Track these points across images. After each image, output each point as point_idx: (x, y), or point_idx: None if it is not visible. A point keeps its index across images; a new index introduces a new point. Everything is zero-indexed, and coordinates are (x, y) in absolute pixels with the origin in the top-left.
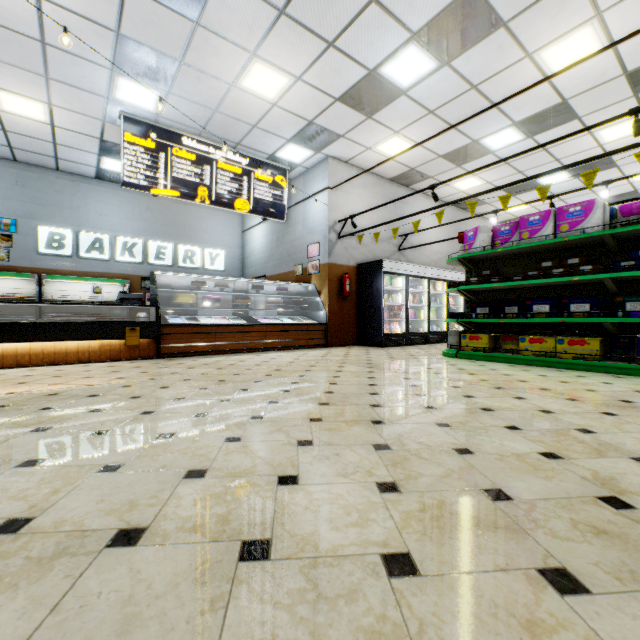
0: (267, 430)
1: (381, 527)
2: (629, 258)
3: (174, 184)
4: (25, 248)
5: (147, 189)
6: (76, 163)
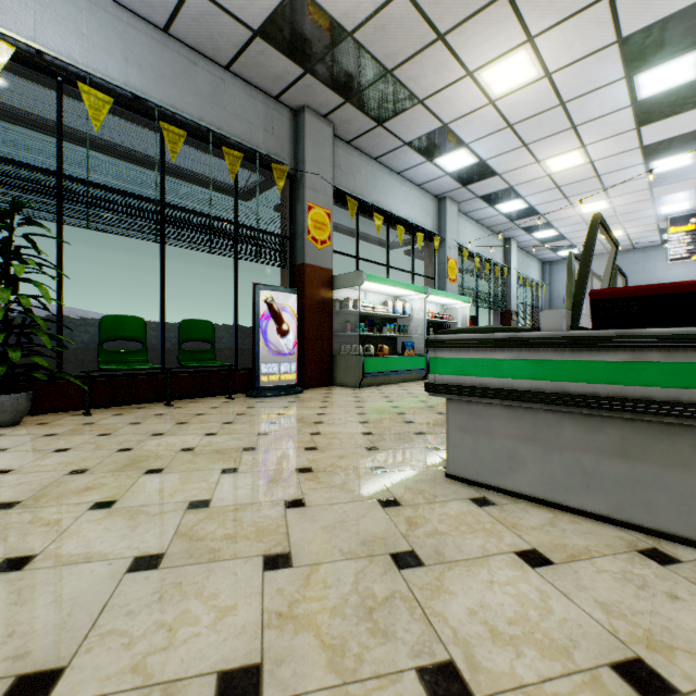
0: None
1: None
2: None
3: None
4: None
5: (687, 258)
6: (644, 243)
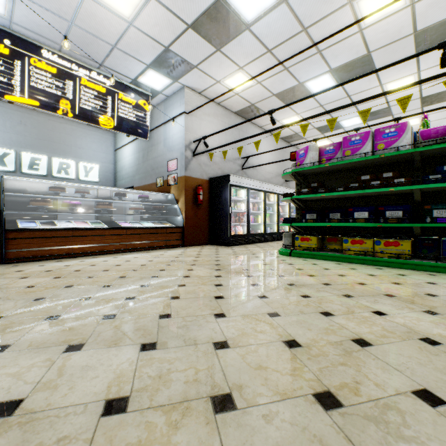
0: None
1: None
2: (429, 173)
3: (32, 93)
4: None
5: (0, 94)
6: None
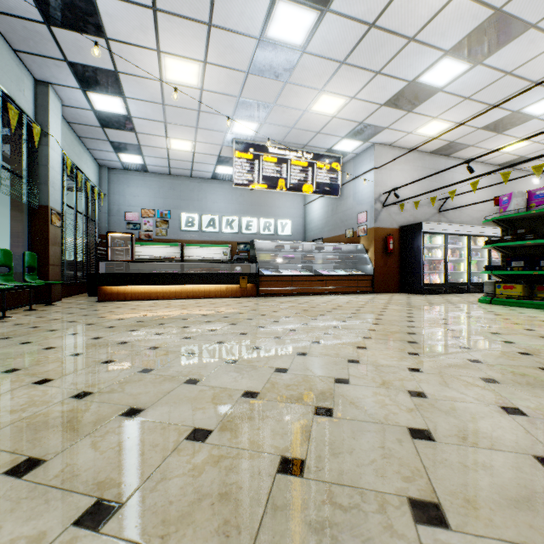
0: (344, 332)
1: (408, 362)
2: None
3: (263, 180)
4: (174, 228)
5: (247, 186)
6: (202, 171)
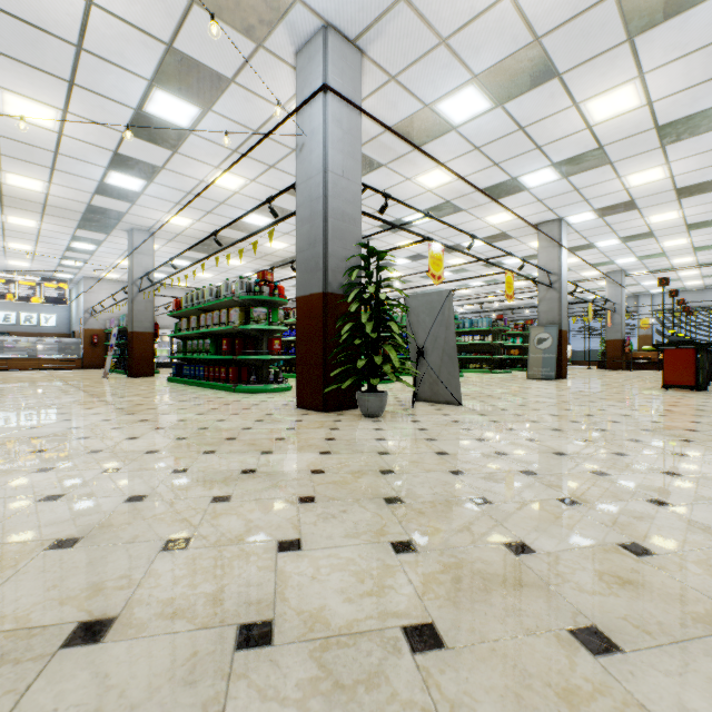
0: None
1: None
2: None
3: None
4: None
5: None
6: None
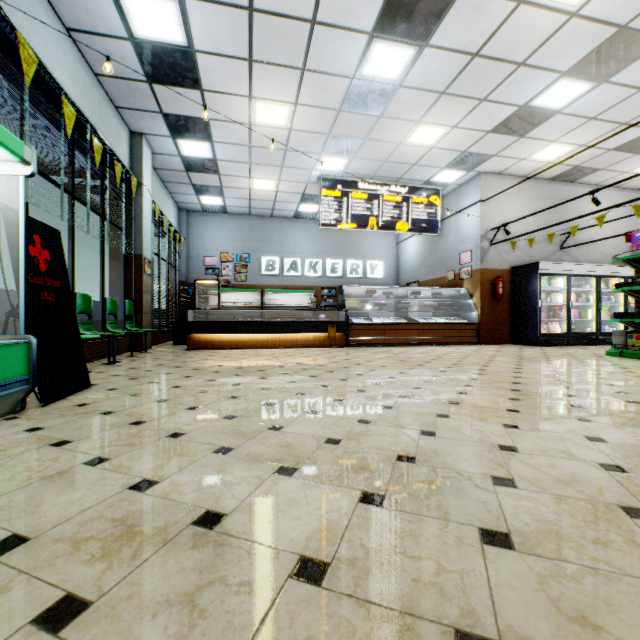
0: (444, 380)
1: (507, 405)
2: None
3: (352, 219)
4: (254, 272)
5: (335, 226)
6: (283, 210)
